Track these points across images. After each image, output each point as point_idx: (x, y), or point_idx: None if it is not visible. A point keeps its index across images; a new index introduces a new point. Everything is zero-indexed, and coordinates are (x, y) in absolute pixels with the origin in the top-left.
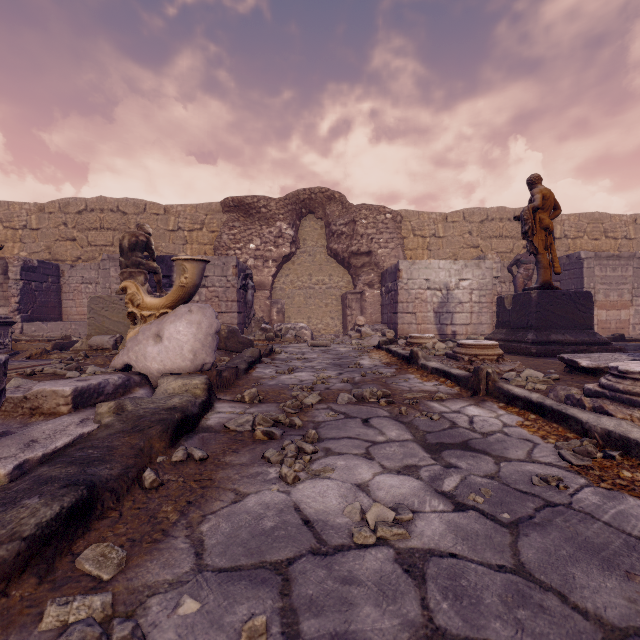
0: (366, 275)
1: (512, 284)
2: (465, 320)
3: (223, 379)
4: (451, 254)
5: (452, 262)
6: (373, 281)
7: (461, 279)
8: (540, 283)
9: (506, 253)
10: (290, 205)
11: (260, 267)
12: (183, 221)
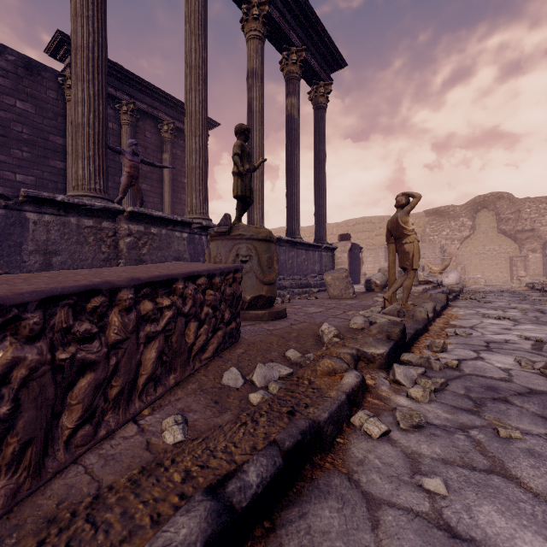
0: (529, 244)
1: None
2: None
3: None
4: None
5: None
6: (535, 248)
7: None
8: None
9: None
10: (469, 207)
11: (449, 244)
12: None
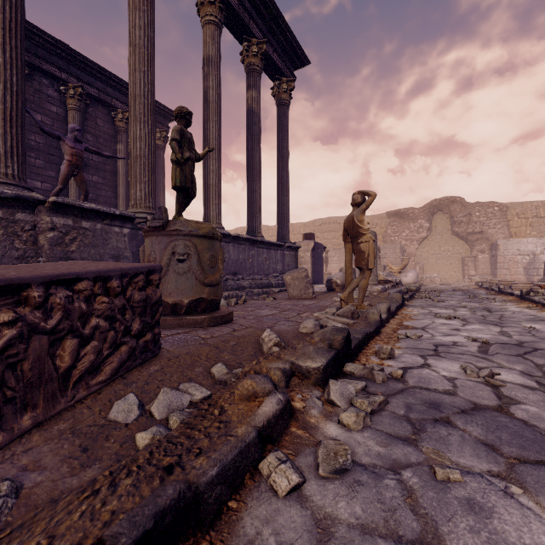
0: (479, 245)
1: None
2: None
3: None
4: None
5: (538, 238)
6: (484, 249)
7: None
8: None
9: None
10: (426, 210)
11: (408, 245)
12: None
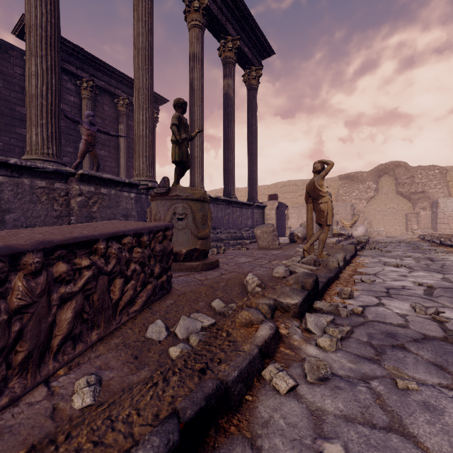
0: (421, 203)
1: None
2: None
3: None
4: None
5: None
6: (425, 206)
7: None
8: None
9: None
10: (374, 173)
11: (358, 203)
12: None
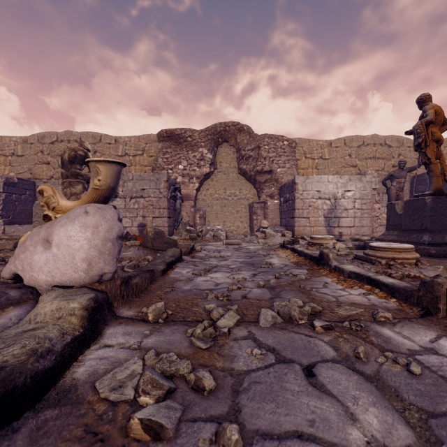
0: (268, 189)
1: (385, 195)
2: (349, 223)
3: (132, 286)
4: (335, 172)
5: (339, 177)
6: (273, 193)
7: (346, 190)
8: (433, 190)
9: (378, 171)
10: (209, 135)
11: (187, 183)
12: (129, 148)
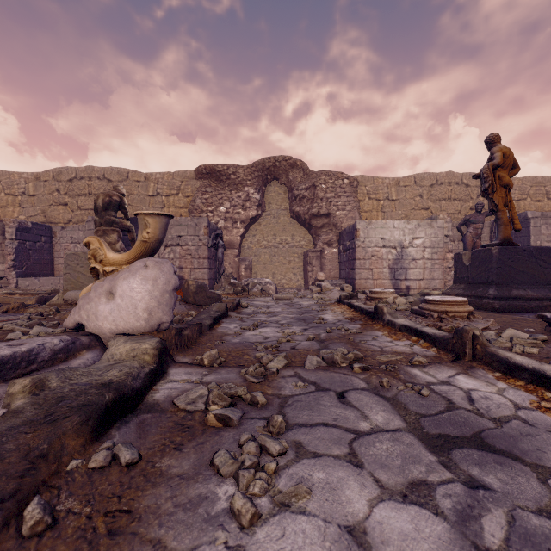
0: (325, 235)
1: (461, 242)
2: (418, 276)
3: (184, 338)
4: (403, 215)
5: (406, 222)
6: (332, 240)
7: (414, 238)
8: (500, 239)
9: (454, 214)
10: (256, 172)
11: (230, 228)
12: (161, 187)
